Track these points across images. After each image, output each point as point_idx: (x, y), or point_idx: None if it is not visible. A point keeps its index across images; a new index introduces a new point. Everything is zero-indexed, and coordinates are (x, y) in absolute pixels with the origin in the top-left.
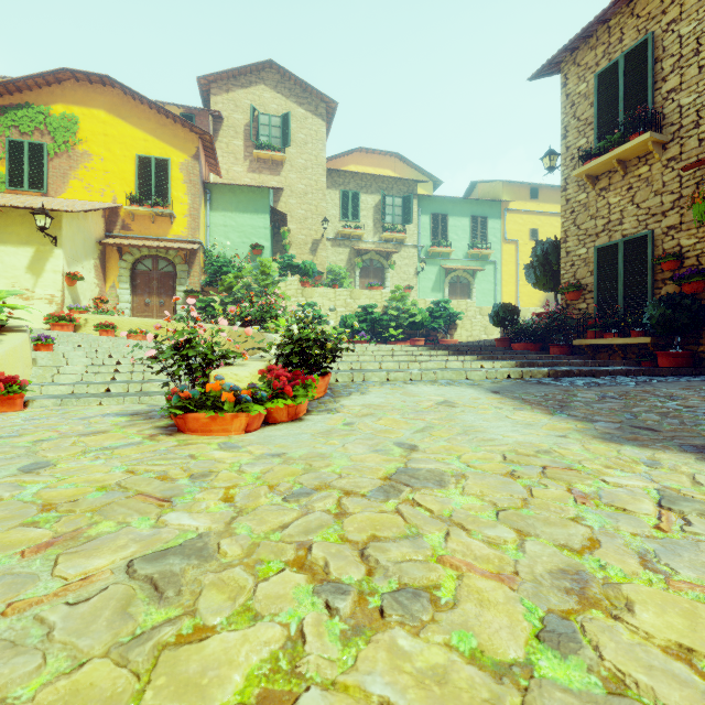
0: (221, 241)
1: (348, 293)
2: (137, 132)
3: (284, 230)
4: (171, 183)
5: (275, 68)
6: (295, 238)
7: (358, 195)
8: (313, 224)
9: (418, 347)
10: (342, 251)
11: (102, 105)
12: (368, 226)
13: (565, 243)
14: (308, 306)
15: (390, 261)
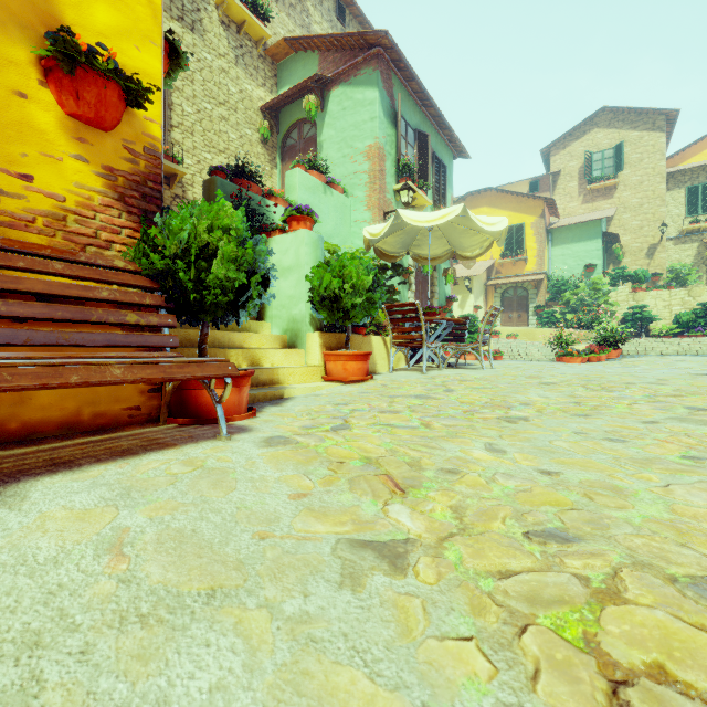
0: (560, 267)
1: (686, 292)
2: (504, 213)
3: (615, 247)
4: (525, 238)
5: (608, 110)
6: (629, 247)
7: None
8: (649, 230)
9: None
10: (687, 247)
11: (485, 204)
12: None
13: None
14: (637, 309)
15: None
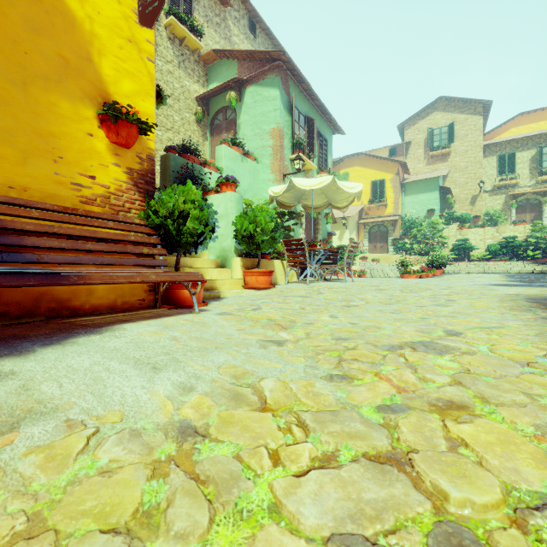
0: (410, 211)
1: (495, 230)
2: (371, 171)
3: (448, 197)
4: (385, 189)
5: (444, 98)
6: (458, 197)
7: (514, 154)
8: (472, 185)
9: (523, 262)
10: (498, 198)
11: (357, 164)
12: (524, 175)
13: None
14: (462, 241)
15: (545, 198)
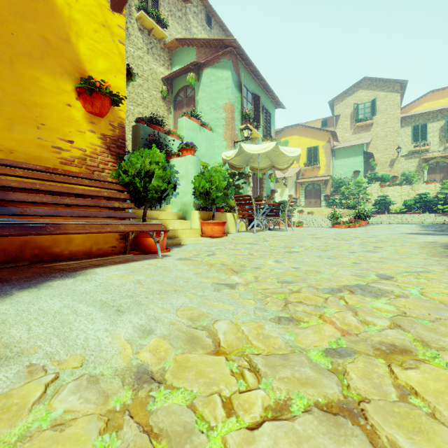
0: (339, 172)
1: (410, 187)
2: (306, 139)
3: (371, 161)
4: (318, 154)
5: (367, 79)
6: (379, 161)
7: (426, 125)
8: (391, 151)
9: (435, 214)
10: (412, 161)
11: (295, 133)
12: (434, 142)
13: None
14: (383, 197)
15: None
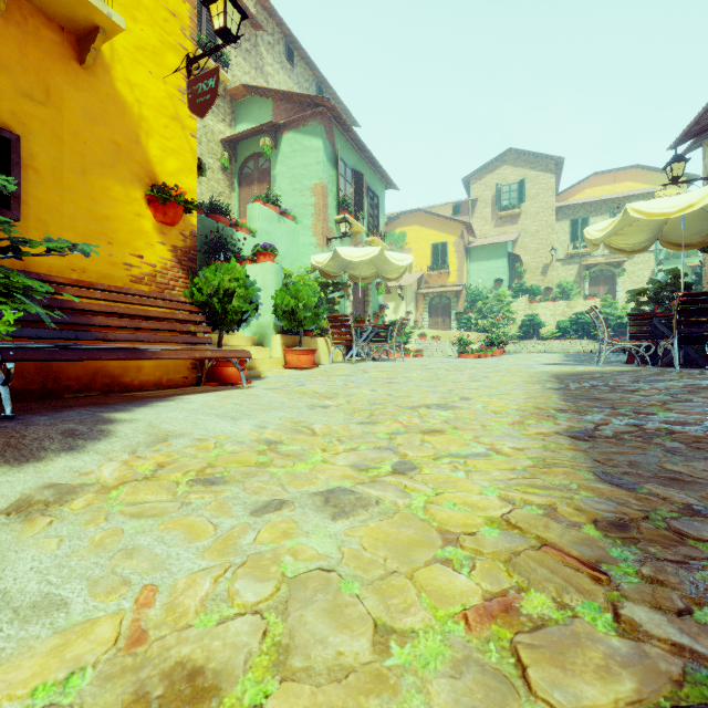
0: (476, 280)
1: (565, 304)
2: (431, 232)
3: (517, 266)
4: (448, 254)
5: (513, 151)
6: (529, 266)
7: (587, 219)
8: (543, 253)
9: (589, 341)
10: (571, 268)
11: (416, 222)
12: None
13: (704, 268)
14: (531, 317)
15: (618, 270)
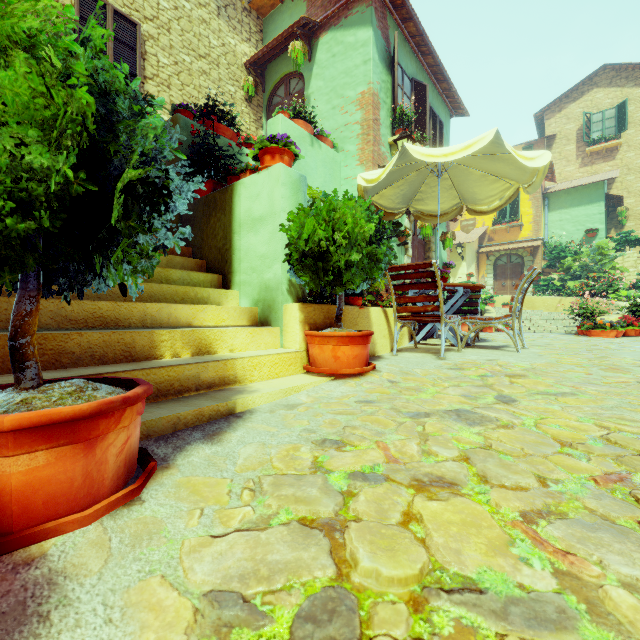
0: (557, 233)
1: None
2: None
3: (620, 210)
4: (519, 203)
5: (609, 68)
6: (633, 211)
7: None
8: None
9: None
10: None
11: None
12: None
13: None
14: None
15: None
